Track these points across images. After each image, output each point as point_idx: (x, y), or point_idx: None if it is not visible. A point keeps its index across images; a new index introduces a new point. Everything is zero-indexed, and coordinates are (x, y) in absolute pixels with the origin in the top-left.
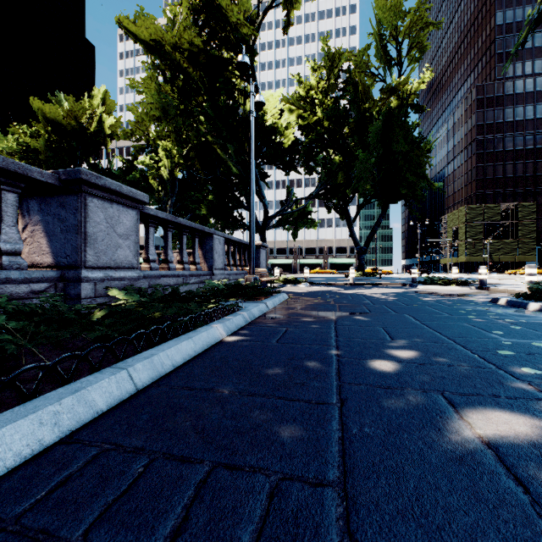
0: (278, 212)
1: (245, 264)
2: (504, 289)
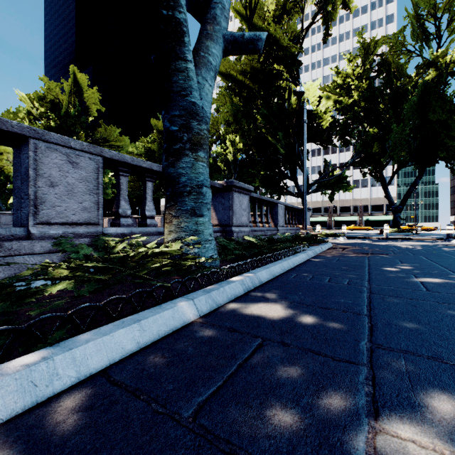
0: (317, 180)
1: (295, 223)
2: None
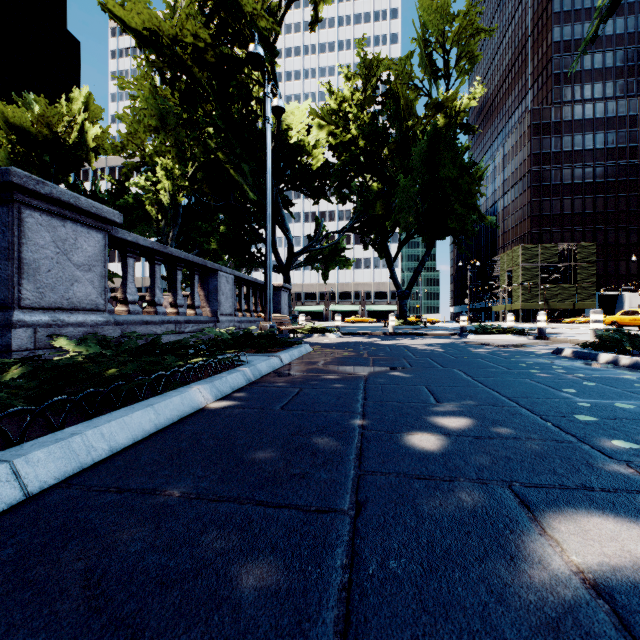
0: (305, 247)
1: (262, 310)
2: (566, 338)
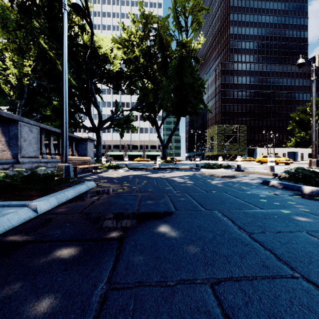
0: (109, 117)
1: (72, 153)
2: (254, 171)
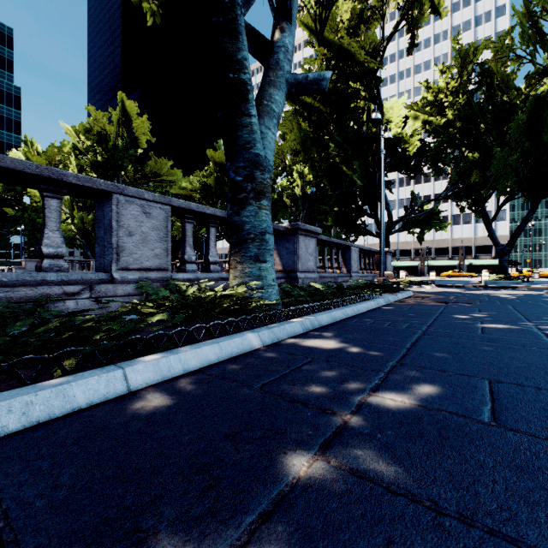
0: (402, 217)
1: (372, 268)
2: None
